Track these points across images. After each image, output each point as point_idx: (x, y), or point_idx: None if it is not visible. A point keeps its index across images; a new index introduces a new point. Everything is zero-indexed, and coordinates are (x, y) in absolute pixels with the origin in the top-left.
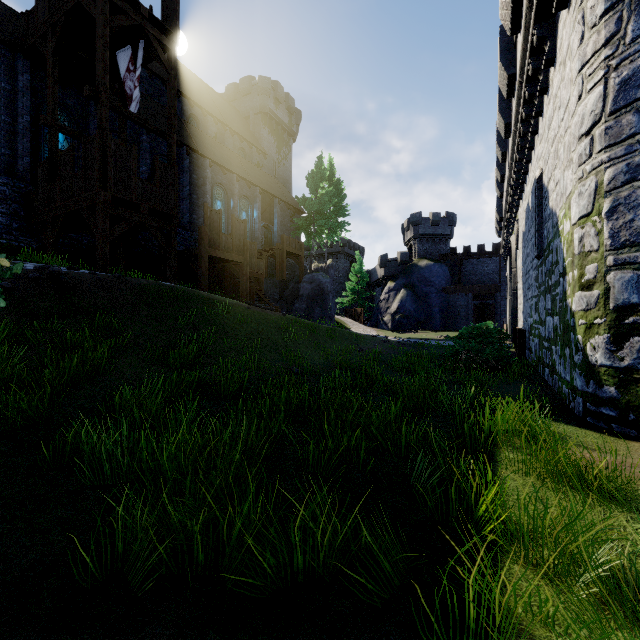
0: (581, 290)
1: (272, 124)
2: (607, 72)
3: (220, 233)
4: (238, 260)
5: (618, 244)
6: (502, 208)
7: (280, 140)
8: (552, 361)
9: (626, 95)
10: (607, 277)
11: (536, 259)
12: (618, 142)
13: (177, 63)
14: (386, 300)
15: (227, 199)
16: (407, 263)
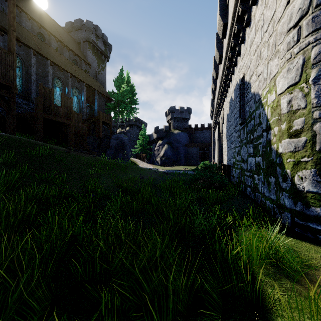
0: (289, 137)
1: (94, 49)
2: None
3: (52, 104)
4: (66, 122)
5: None
6: (214, 105)
7: (99, 59)
8: (254, 184)
9: None
10: (314, 127)
11: (238, 126)
12: None
13: None
14: (158, 150)
15: (63, 87)
16: (168, 131)
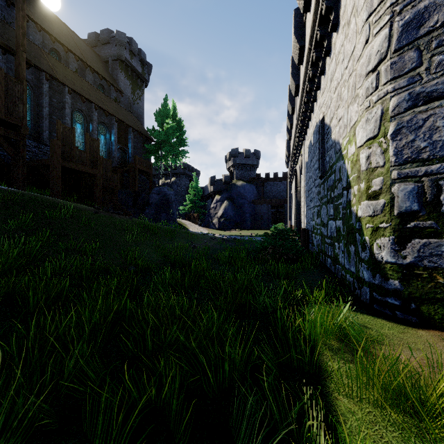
0: (368, 199)
1: (128, 70)
2: (392, 16)
3: (73, 148)
4: (92, 172)
5: (401, 160)
6: (290, 148)
7: (134, 84)
8: (335, 254)
9: (408, 35)
10: (392, 188)
11: (318, 179)
12: (401, 75)
13: (40, 3)
14: (214, 208)
15: (86, 123)
16: (229, 183)
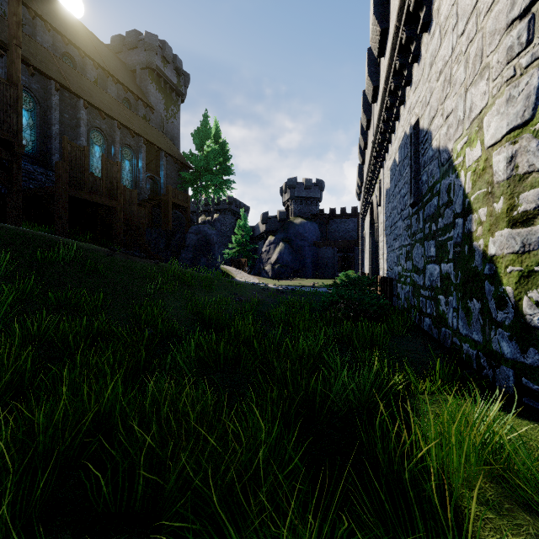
0: (512, 226)
1: (160, 81)
2: None
3: (85, 172)
4: (109, 204)
5: None
6: (363, 174)
7: (168, 98)
8: (439, 312)
9: None
10: None
11: (408, 209)
12: None
13: None
14: (267, 252)
15: (107, 145)
16: (285, 220)
